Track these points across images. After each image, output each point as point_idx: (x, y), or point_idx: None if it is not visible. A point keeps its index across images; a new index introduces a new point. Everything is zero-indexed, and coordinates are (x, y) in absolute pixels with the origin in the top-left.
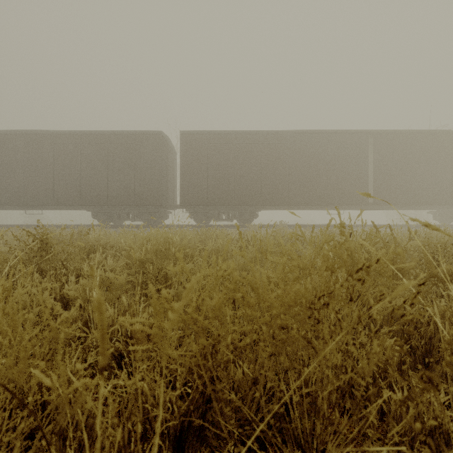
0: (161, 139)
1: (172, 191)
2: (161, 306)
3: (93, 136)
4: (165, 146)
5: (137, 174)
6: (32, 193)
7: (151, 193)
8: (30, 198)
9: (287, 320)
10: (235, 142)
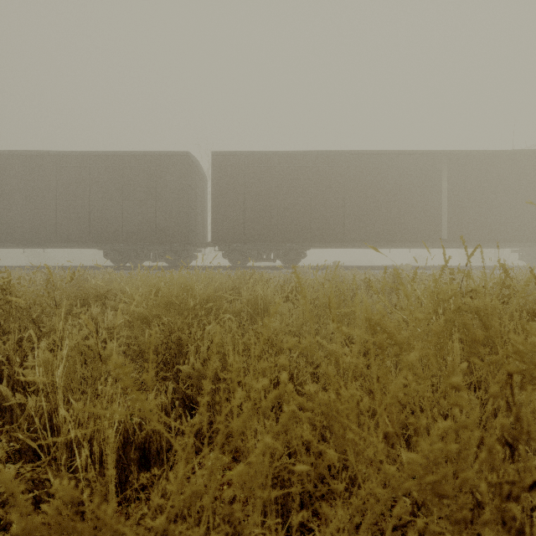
0: (188, 161)
1: (202, 225)
2: (53, 534)
3: (105, 157)
4: (194, 171)
5: (159, 204)
6: (30, 227)
7: (176, 227)
8: (27, 233)
9: (431, 535)
10: (278, 165)
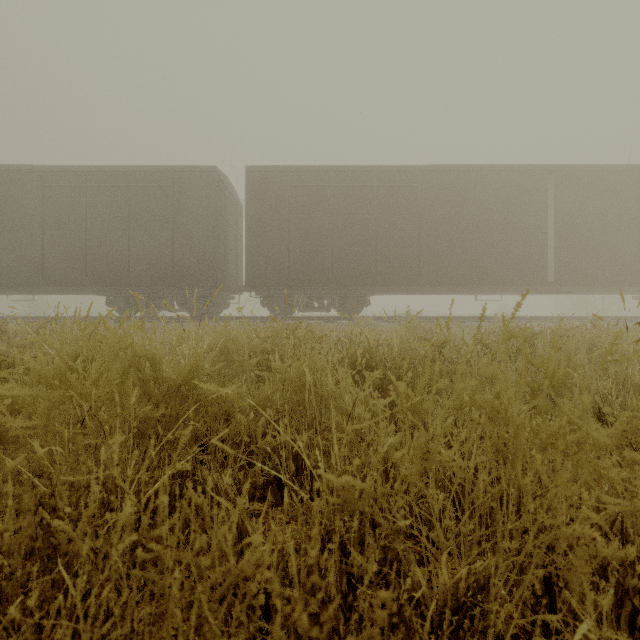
0: (216, 179)
1: (235, 264)
2: None
3: (107, 174)
4: (223, 193)
5: (177, 236)
6: (8, 266)
7: (199, 266)
8: (4, 274)
9: None
10: (333, 185)
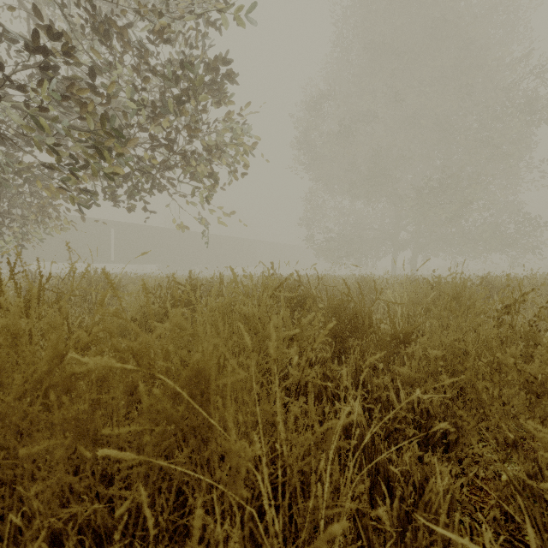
0: None
1: None
2: None
3: None
4: None
5: None
6: None
7: None
8: None
9: None
10: None
